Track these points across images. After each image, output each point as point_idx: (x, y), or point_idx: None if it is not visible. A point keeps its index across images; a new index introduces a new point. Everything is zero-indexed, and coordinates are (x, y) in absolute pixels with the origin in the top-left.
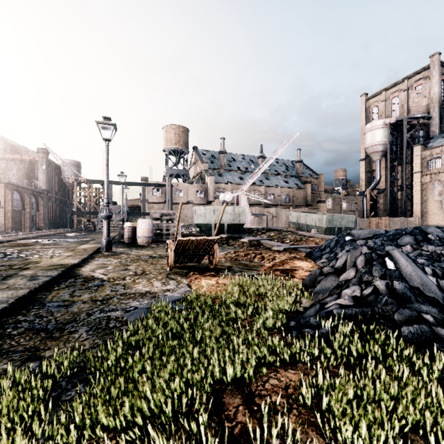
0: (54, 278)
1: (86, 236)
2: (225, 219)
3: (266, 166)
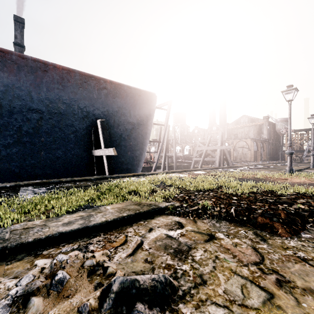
0: (298, 170)
1: (297, 164)
2: None
3: None
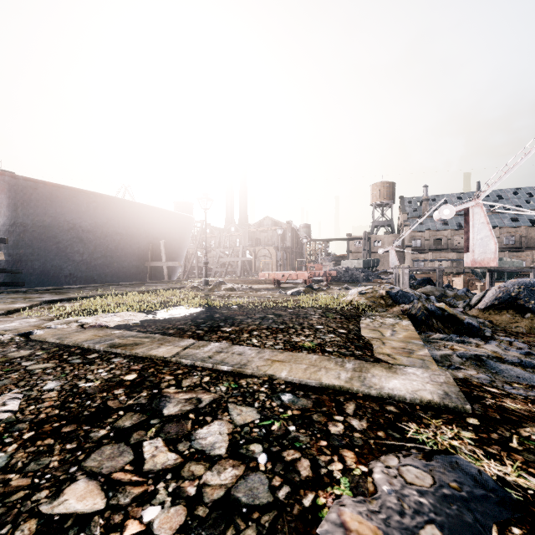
0: None
1: None
2: (354, 266)
3: (412, 228)
